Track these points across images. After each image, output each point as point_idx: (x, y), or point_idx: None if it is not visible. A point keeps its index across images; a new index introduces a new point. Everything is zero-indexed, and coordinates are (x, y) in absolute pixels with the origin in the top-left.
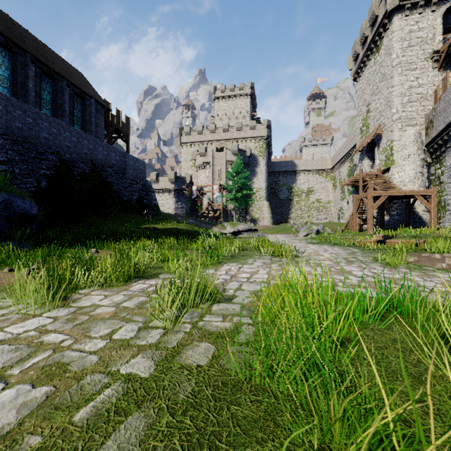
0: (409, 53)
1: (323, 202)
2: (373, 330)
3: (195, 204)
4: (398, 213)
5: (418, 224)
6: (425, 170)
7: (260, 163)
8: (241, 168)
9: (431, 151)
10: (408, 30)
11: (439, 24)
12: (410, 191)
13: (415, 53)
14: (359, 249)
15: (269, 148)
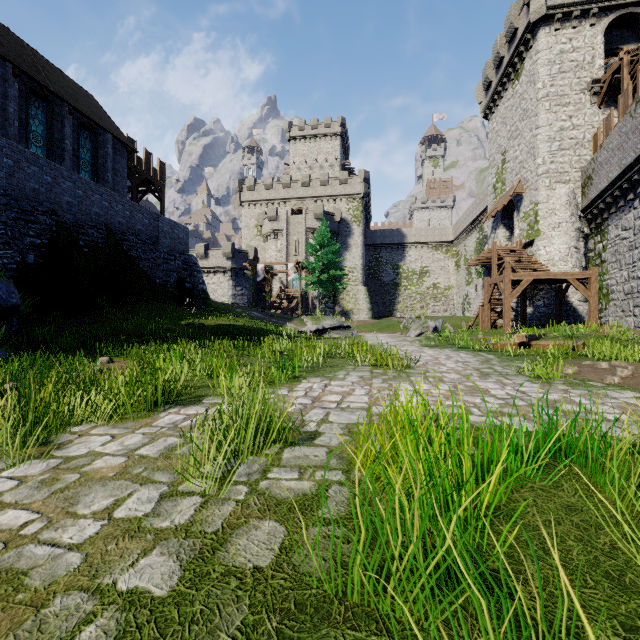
0: (560, 82)
1: (441, 288)
2: (534, 490)
3: (262, 289)
4: (545, 303)
5: (573, 319)
6: (582, 244)
7: (354, 231)
8: (327, 239)
9: (589, 218)
10: (558, 50)
11: (600, 43)
12: (562, 273)
13: (568, 82)
14: (495, 354)
15: (367, 211)
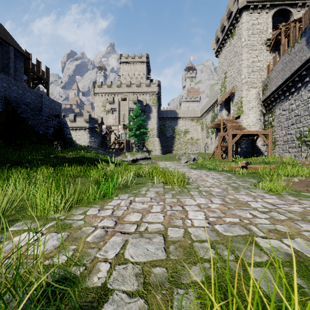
0: (252, 39)
1: (195, 139)
2: None
3: (105, 138)
4: (246, 146)
5: (258, 154)
6: (262, 117)
7: (153, 110)
8: (139, 113)
9: (266, 105)
10: (251, 23)
11: (270, 21)
12: (256, 131)
13: (256, 39)
14: (231, 173)
15: (159, 100)
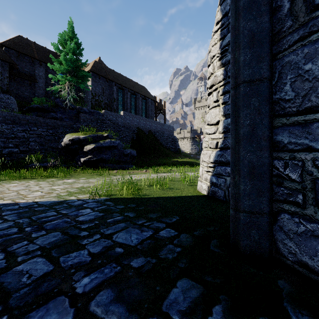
0: None
1: None
2: None
3: None
4: None
5: None
6: None
7: None
8: None
9: None
10: None
11: None
12: None
13: None
14: None
15: None
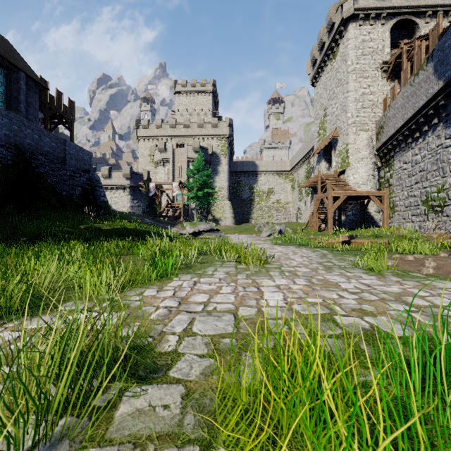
0: (363, 62)
1: (282, 203)
2: None
3: (153, 202)
4: (353, 213)
5: (371, 224)
6: (376, 173)
7: (222, 161)
8: (202, 166)
9: (381, 156)
10: (361, 39)
11: (387, 37)
12: (366, 192)
13: (367, 62)
14: (327, 250)
15: (231, 147)
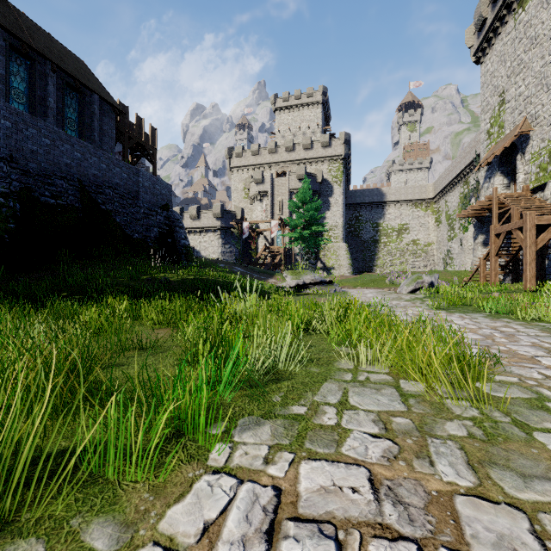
0: None
1: (421, 244)
2: None
3: (249, 247)
4: None
5: None
6: None
7: (335, 191)
8: (309, 196)
9: None
10: None
11: None
12: None
13: None
14: None
15: (347, 172)
